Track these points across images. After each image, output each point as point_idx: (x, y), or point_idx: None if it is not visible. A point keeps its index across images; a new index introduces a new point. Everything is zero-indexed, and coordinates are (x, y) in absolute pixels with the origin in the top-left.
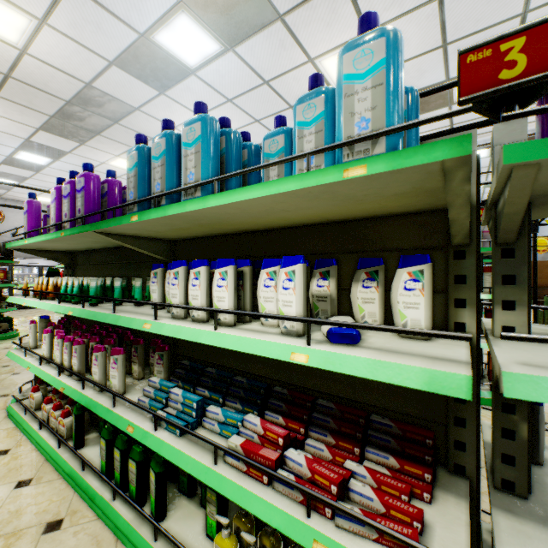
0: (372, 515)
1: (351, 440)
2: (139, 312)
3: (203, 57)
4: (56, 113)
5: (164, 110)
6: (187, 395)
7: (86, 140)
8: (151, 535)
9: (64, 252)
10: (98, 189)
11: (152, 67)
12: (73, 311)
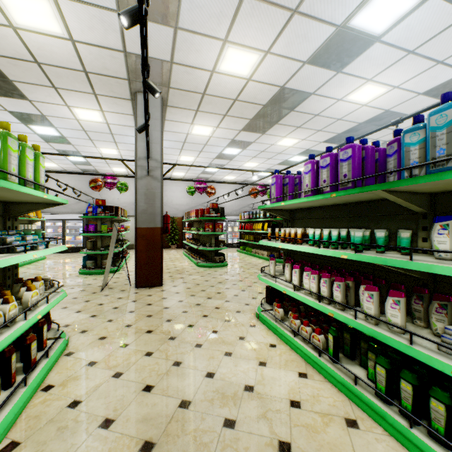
0: None
1: None
2: (441, 262)
3: (394, 19)
4: (254, 116)
5: (335, 87)
6: None
7: (266, 131)
8: None
9: (286, 210)
10: (360, 156)
11: (338, 51)
12: (346, 255)
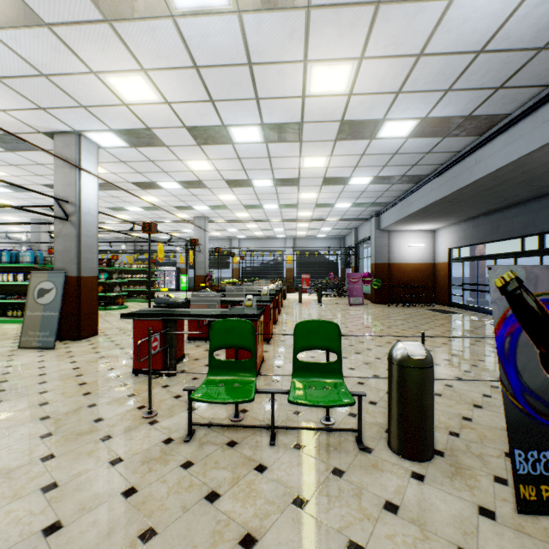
0: None
1: None
2: None
3: (5, 192)
4: None
5: None
6: (3, 295)
7: None
8: None
9: None
10: None
11: None
12: None
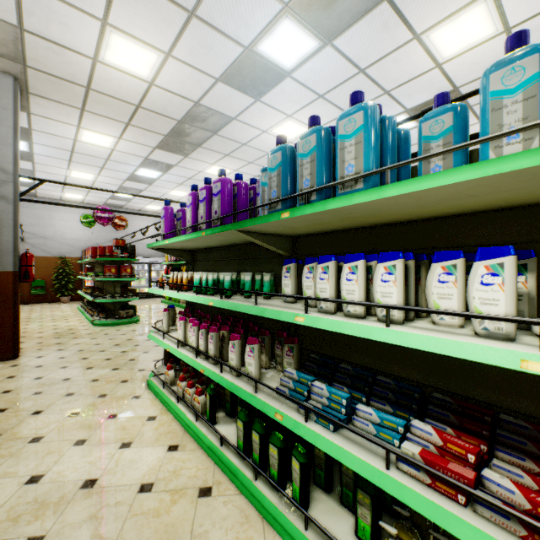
0: None
1: None
2: (278, 305)
3: (300, 58)
4: (169, 132)
5: (257, 116)
6: (332, 390)
7: (189, 153)
8: (299, 523)
9: (186, 250)
10: (230, 192)
11: (252, 76)
12: (213, 302)
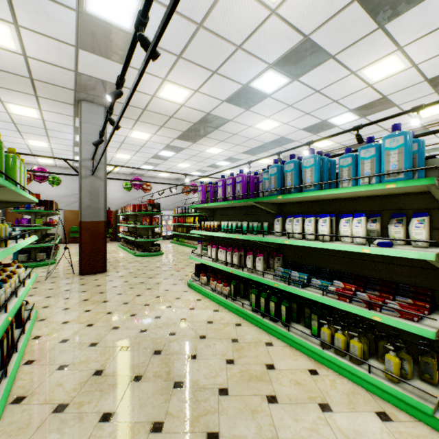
0: (397, 310)
1: (388, 293)
2: (274, 237)
3: (277, 87)
4: (186, 130)
5: (246, 118)
6: (300, 273)
7: (196, 141)
8: (286, 330)
9: (209, 208)
10: (246, 181)
11: (245, 98)
12: (238, 236)
